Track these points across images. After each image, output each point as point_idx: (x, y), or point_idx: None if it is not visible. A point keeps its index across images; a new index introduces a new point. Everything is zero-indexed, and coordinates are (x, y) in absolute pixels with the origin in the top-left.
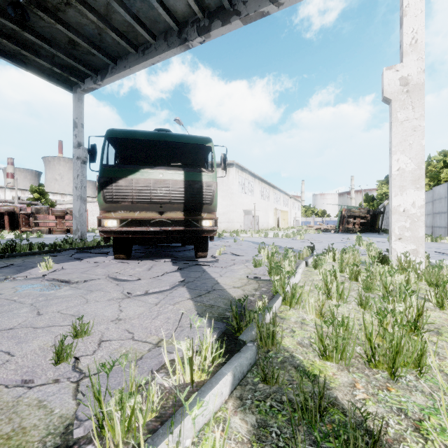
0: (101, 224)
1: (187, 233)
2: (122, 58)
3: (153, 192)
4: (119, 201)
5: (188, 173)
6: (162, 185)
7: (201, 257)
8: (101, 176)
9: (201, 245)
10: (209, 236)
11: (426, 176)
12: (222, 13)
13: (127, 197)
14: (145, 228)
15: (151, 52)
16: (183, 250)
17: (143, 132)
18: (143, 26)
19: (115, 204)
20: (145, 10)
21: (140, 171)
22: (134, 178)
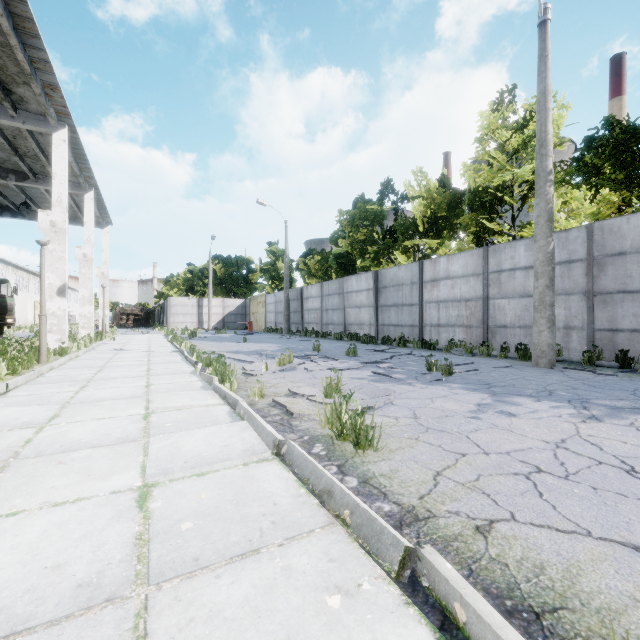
0: None
1: None
2: None
3: None
4: None
5: None
6: None
7: None
8: None
9: (0, 331)
10: (8, 326)
11: (177, 287)
12: (12, 210)
13: None
14: None
15: None
16: None
17: None
18: None
19: None
20: None
21: None
22: None
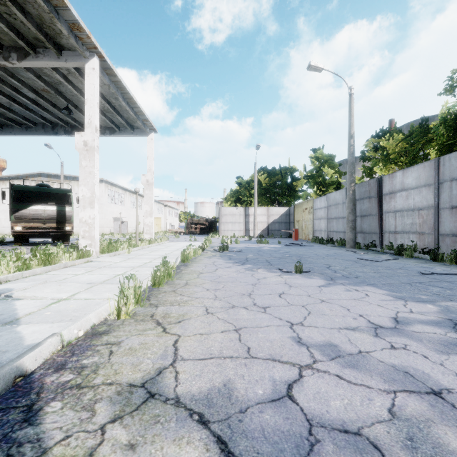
0: (13, 228)
1: (58, 232)
2: (8, 126)
3: (41, 215)
4: (23, 219)
5: (59, 207)
6: (45, 212)
7: (66, 244)
8: (13, 208)
9: (66, 238)
10: (70, 234)
11: (230, 200)
12: (78, 128)
13: (27, 217)
14: (36, 230)
15: (33, 131)
16: (55, 243)
17: (34, 187)
18: (28, 121)
19: (20, 220)
20: (31, 116)
21: (33, 206)
22: (30, 209)
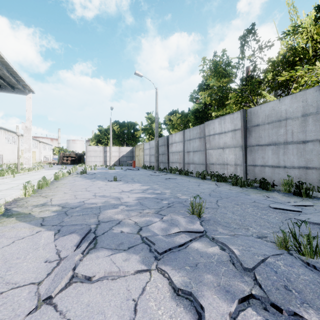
0: None
1: None
2: None
3: None
4: None
5: None
6: None
7: None
8: None
9: None
10: None
11: (95, 141)
12: None
13: None
14: None
15: None
16: None
17: None
18: None
19: None
20: None
21: None
22: None
